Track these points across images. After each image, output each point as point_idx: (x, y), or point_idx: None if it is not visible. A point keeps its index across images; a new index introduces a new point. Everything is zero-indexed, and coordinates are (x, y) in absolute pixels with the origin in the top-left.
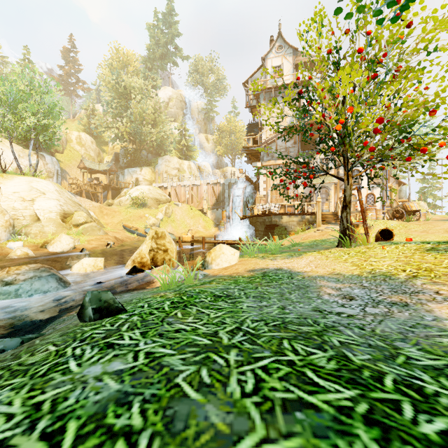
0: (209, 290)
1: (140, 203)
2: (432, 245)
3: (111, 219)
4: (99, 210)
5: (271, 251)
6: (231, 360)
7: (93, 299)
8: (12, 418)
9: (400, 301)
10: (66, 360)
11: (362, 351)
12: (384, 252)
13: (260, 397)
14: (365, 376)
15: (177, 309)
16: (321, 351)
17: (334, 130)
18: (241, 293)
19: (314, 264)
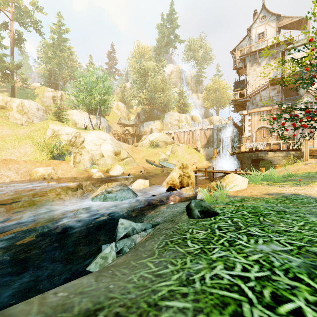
0: (258, 206)
1: (155, 144)
2: None
3: (138, 155)
4: (131, 149)
5: (273, 180)
6: None
7: (197, 205)
8: (251, 265)
9: None
10: (233, 239)
11: None
12: None
13: None
14: None
15: (260, 217)
16: None
17: None
18: (291, 210)
19: None
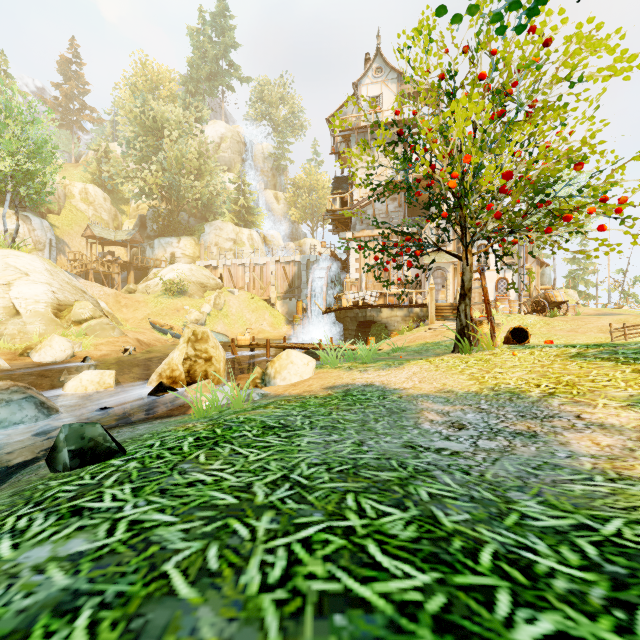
0: (260, 418)
1: (176, 289)
2: (578, 349)
3: (133, 313)
4: (114, 299)
5: (362, 359)
6: (260, 530)
7: (71, 437)
8: None
9: (526, 430)
10: None
11: (460, 508)
12: (515, 359)
13: (287, 590)
14: (453, 548)
15: (201, 449)
16: (400, 509)
17: (447, 188)
18: (305, 422)
19: (418, 378)
